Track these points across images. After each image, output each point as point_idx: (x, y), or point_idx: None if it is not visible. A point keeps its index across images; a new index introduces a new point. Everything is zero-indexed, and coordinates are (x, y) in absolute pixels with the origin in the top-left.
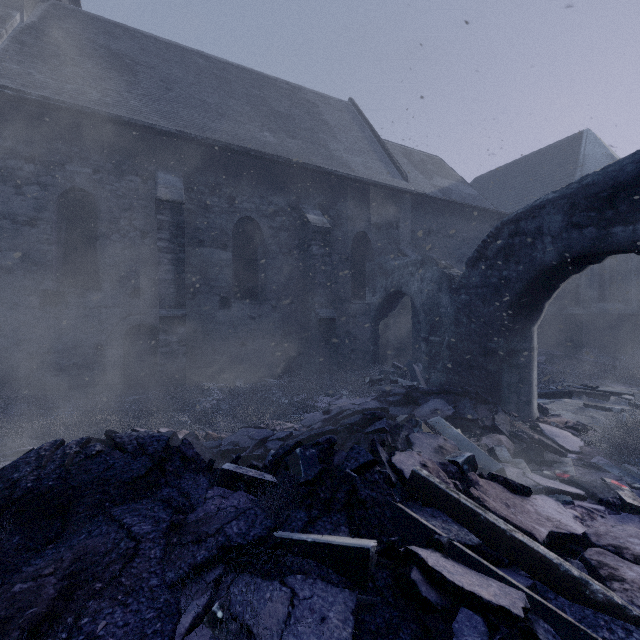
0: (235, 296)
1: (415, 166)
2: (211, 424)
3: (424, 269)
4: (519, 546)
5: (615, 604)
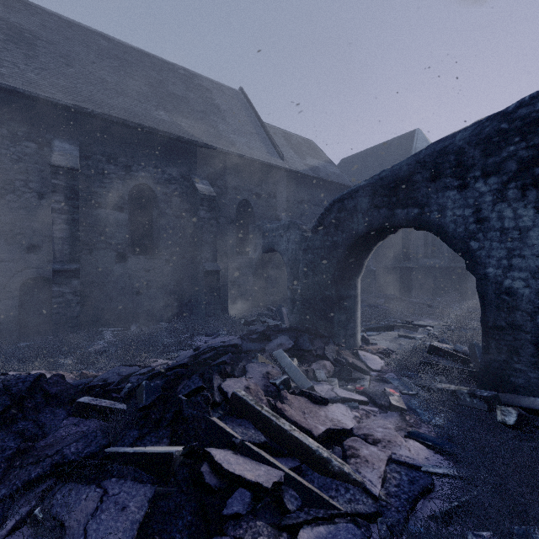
0: (132, 252)
1: (292, 147)
2: (94, 364)
3: (290, 232)
4: (294, 440)
5: (344, 473)
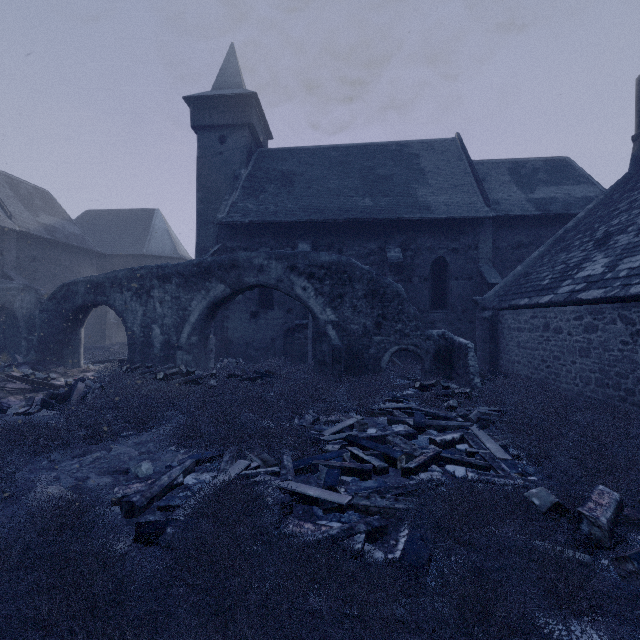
0: None
1: (22, 200)
2: None
3: (25, 294)
4: (40, 382)
5: (60, 385)
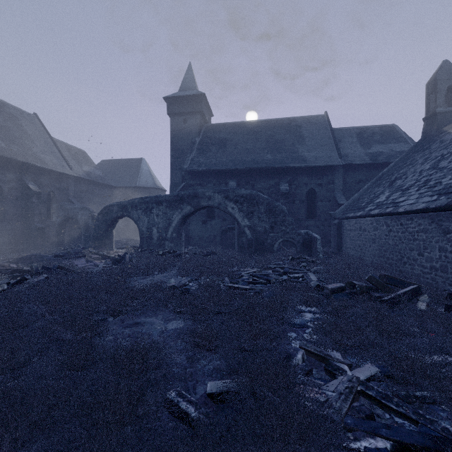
0: None
1: (74, 158)
2: None
3: (83, 211)
4: (104, 255)
5: (113, 257)
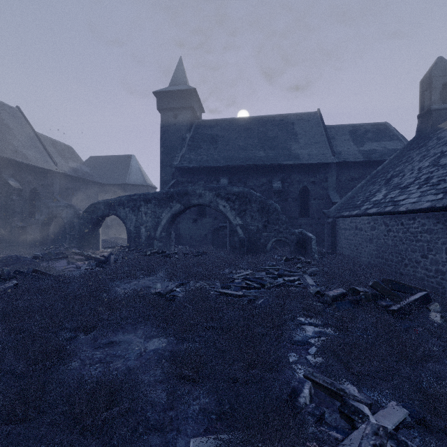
0: None
1: (59, 154)
2: None
3: (68, 209)
4: (88, 256)
5: (98, 258)
